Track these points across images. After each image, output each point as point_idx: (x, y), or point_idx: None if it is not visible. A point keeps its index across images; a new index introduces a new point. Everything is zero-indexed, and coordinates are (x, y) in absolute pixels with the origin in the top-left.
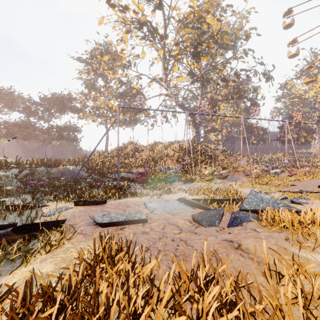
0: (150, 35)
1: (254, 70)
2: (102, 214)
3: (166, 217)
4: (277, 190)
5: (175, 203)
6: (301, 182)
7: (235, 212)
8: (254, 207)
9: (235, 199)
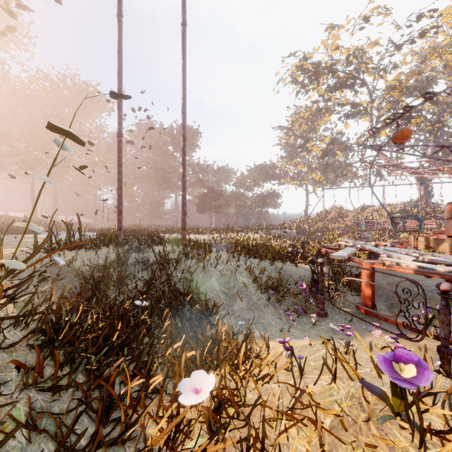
0: (352, 113)
1: None
2: None
3: None
4: None
5: None
6: None
7: None
8: None
9: None
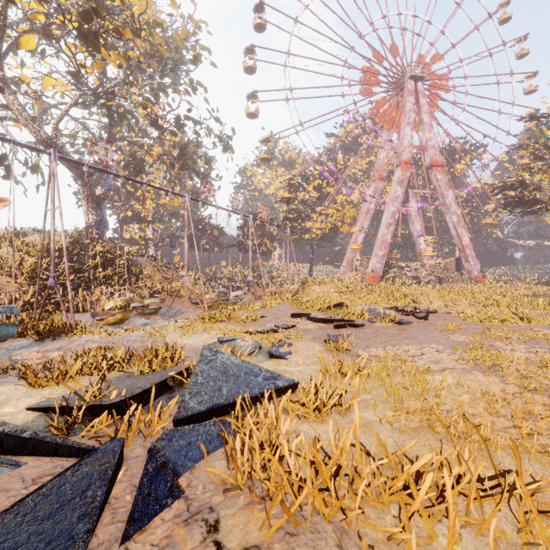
0: None
1: (207, 126)
2: None
3: None
4: (245, 331)
5: None
6: (270, 309)
7: (161, 438)
8: (210, 399)
9: (167, 381)
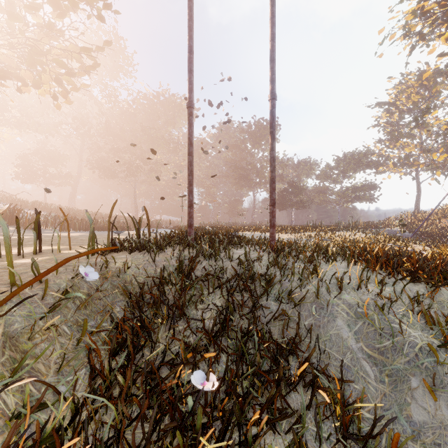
0: None
1: None
2: None
3: None
4: None
5: None
6: None
7: None
8: None
9: None
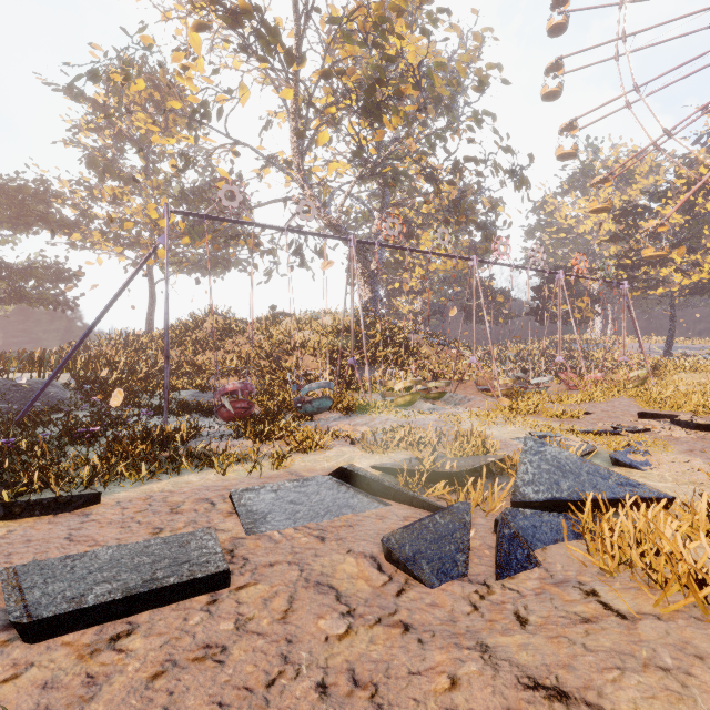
0: (261, 44)
1: (494, 162)
2: (62, 556)
3: (297, 549)
4: (564, 429)
5: (325, 486)
6: (597, 404)
7: (505, 513)
8: (547, 491)
9: (490, 466)
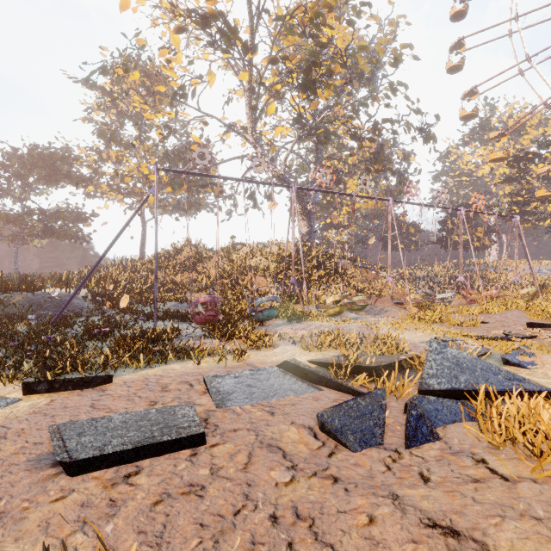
0: (224, 40)
1: (406, 122)
2: (89, 419)
3: (254, 420)
4: (464, 335)
5: (274, 375)
6: (492, 315)
7: (413, 399)
8: (448, 383)
9: (401, 362)
